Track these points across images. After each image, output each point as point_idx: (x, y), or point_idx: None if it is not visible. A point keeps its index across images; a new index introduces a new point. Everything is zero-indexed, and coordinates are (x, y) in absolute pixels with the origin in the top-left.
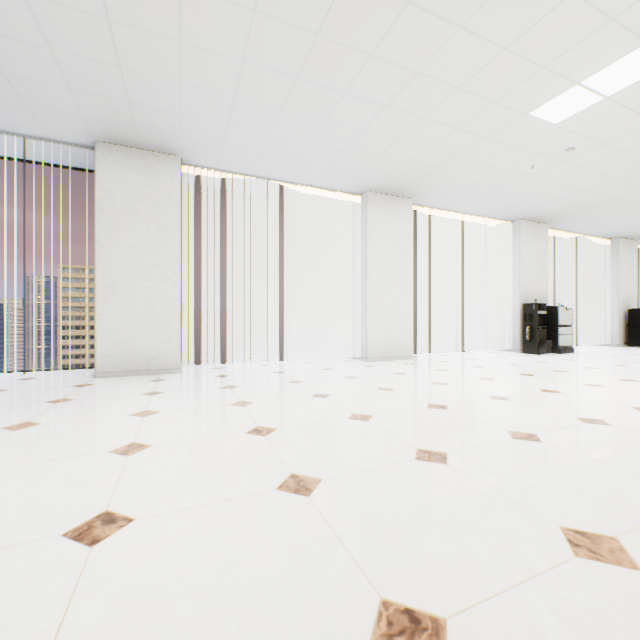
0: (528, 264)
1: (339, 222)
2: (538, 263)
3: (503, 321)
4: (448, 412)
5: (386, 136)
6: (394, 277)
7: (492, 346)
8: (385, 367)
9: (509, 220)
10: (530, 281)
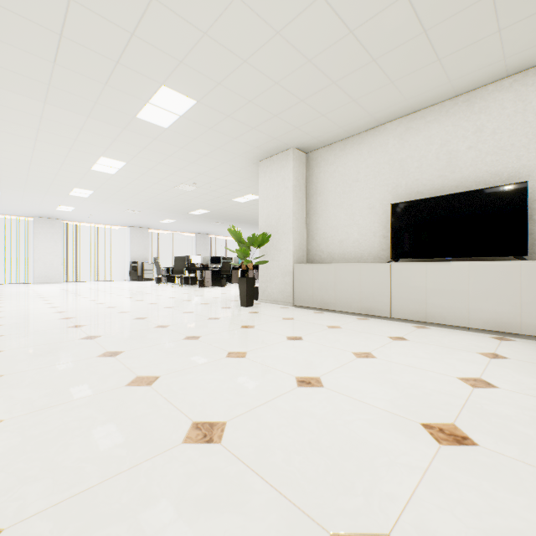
0: (136, 245)
1: (31, 225)
2: (143, 244)
3: (128, 268)
4: (0, 289)
5: (14, 209)
6: (51, 251)
7: (127, 279)
8: (32, 285)
9: (127, 226)
10: (138, 252)
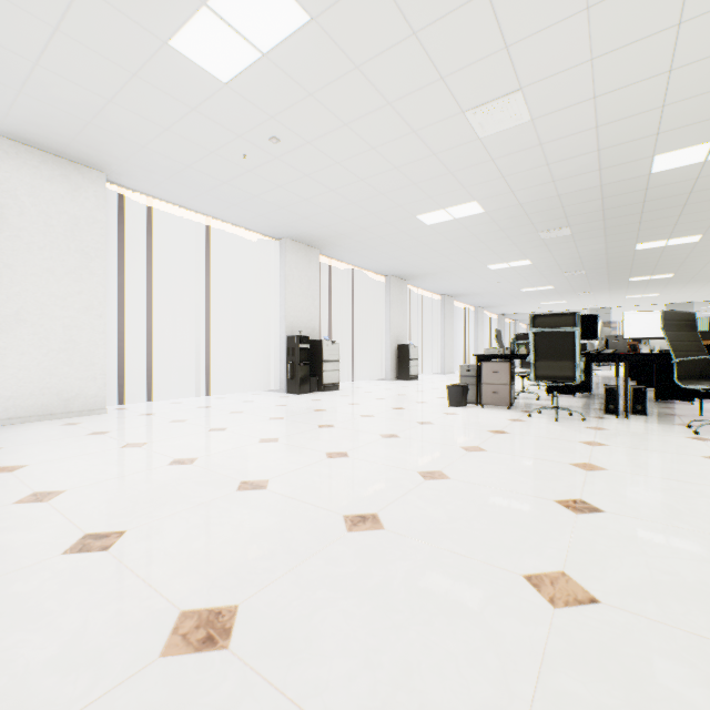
0: (297, 291)
1: None
2: (309, 291)
3: (272, 356)
4: None
5: None
6: (66, 287)
7: (262, 386)
8: None
9: (275, 237)
10: (299, 311)
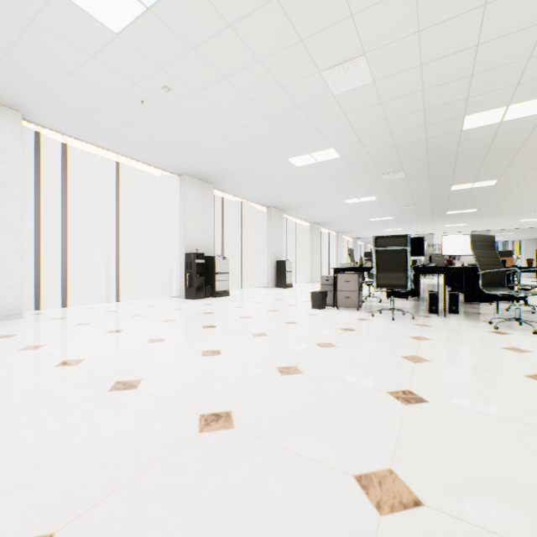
0: (194, 217)
1: None
2: (204, 217)
3: (174, 269)
4: None
5: None
6: None
7: (166, 293)
8: None
9: (176, 173)
10: (196, 233)
